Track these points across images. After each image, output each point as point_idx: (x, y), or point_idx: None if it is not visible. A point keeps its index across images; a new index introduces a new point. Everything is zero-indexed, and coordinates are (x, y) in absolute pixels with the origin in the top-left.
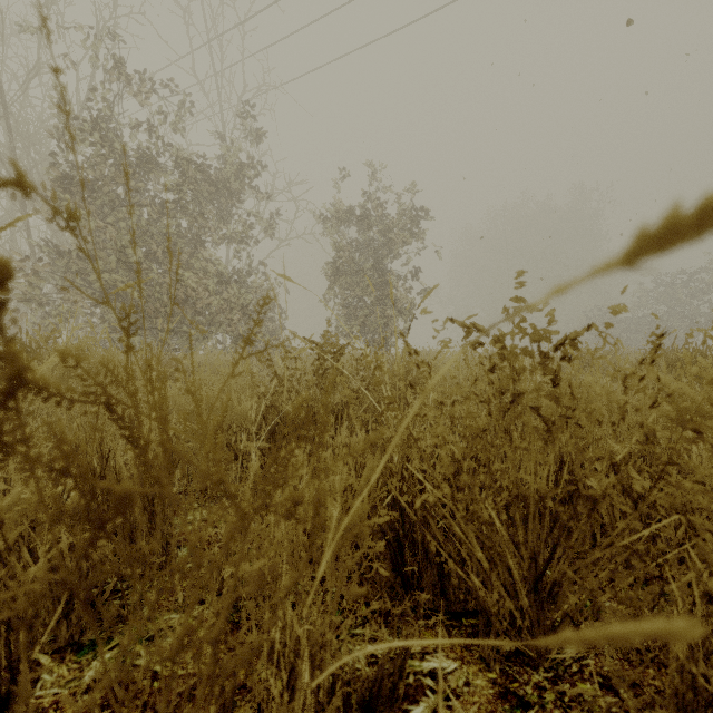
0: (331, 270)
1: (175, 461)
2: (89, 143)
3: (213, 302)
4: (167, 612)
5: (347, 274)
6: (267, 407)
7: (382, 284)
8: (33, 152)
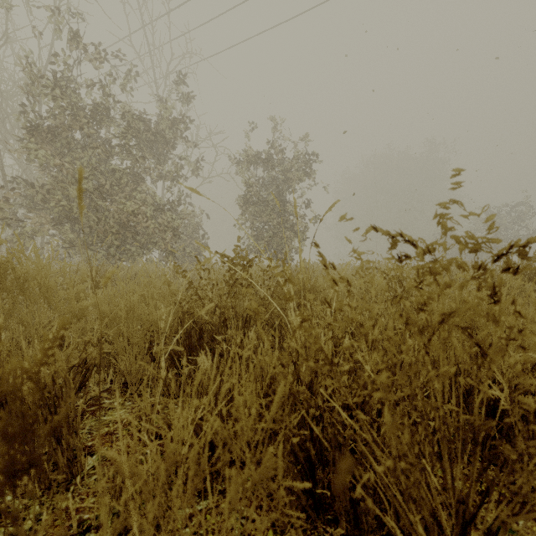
0: (243, 201)
1: (89, 368)
2: (48, 96)
3: (150, 225)
4: None
5: (255, 204)
6: (184, 312)
7: (283, 212)
8: (7, 105)
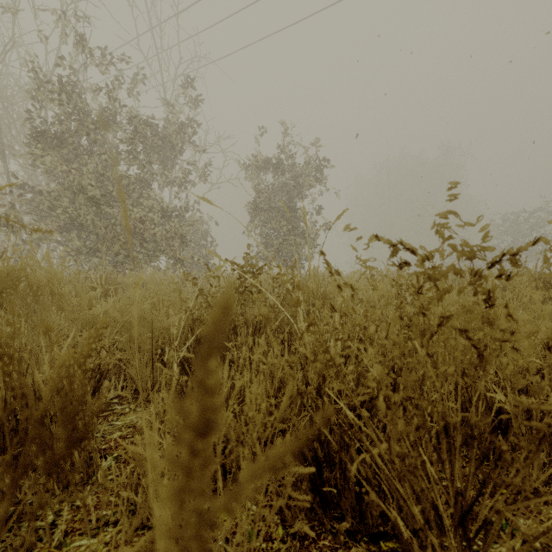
0: (252, 207)
1: (103, 373)
2: (55, 102)
3: (157, 232)
4: (79, 536)
5: (265, 211)
6: (194, 320)
7: (293, 219)
8: (12, 111)
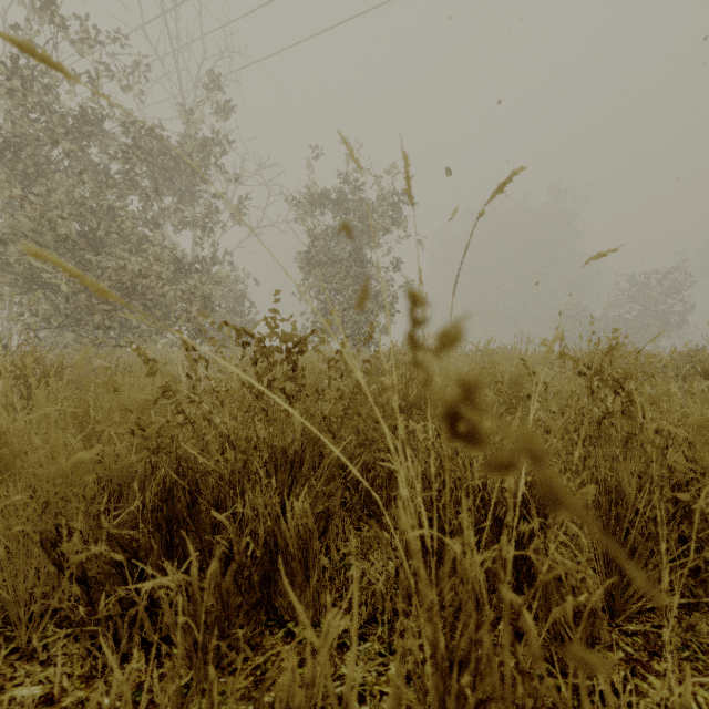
0: (306, 260)
1: None
2: (2, 90)
3: (167, 292)
4: None
5: (323, 264)
6: (153, 452)
7: (362, 276)
8: None
